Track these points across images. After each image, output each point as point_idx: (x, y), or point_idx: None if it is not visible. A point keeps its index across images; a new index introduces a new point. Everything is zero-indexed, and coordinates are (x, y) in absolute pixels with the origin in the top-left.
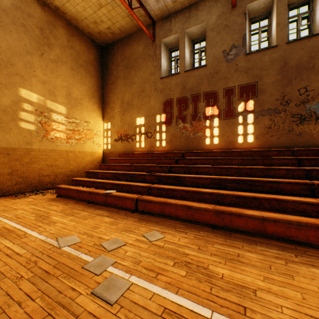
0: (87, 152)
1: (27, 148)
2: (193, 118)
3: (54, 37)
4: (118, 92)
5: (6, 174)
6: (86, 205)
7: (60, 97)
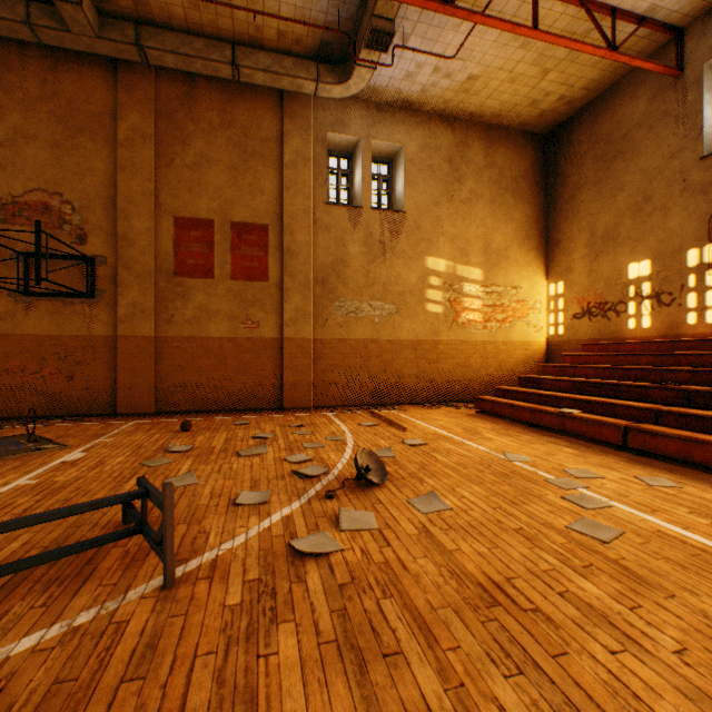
0: (517, 343)
1: (433, 340)
2: None
3: (466, 163)
4: (580, 216)
5: (412, 376)
6: (526, 429)
7: (474, 255)
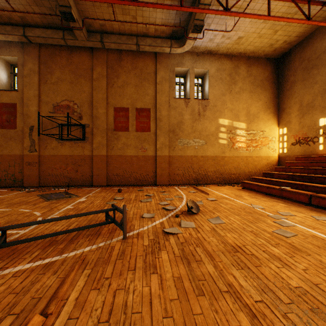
0: (263, 157)
1: (222, 155)
2: None
3: (237, 75)
4: (295, 96)
5: (212, 171)
6: (264, 195)
7: (241, 117)
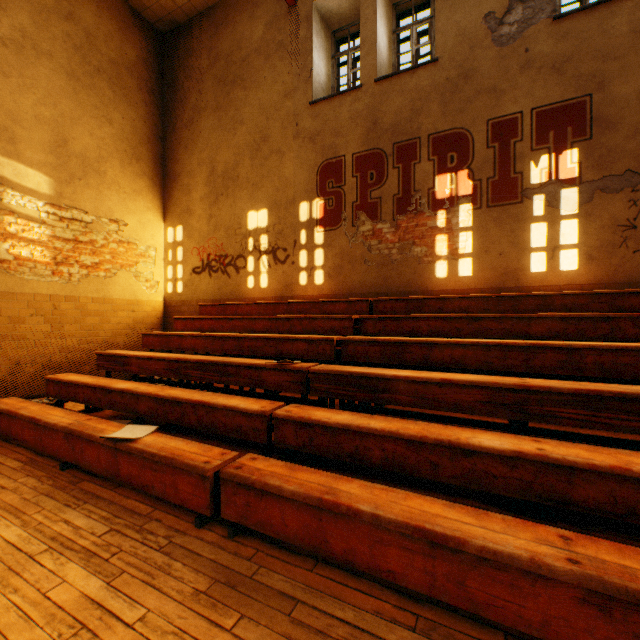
0: (120, 302)
1: None
2: (400, 208)
3: None
4: (201, 147)
5: None
6: (50, 480)
7: (32, 147)
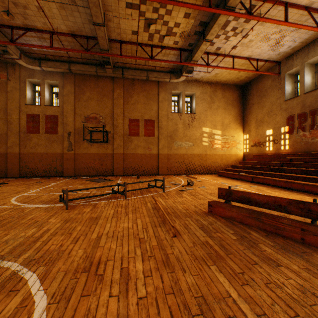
0: (233, 154)
1: (205, 153)
2: (311, 128)
3: (215, 97)
4: (253, 114)
5: (198, 165)
6: (230, 179)
7: (218, 126)
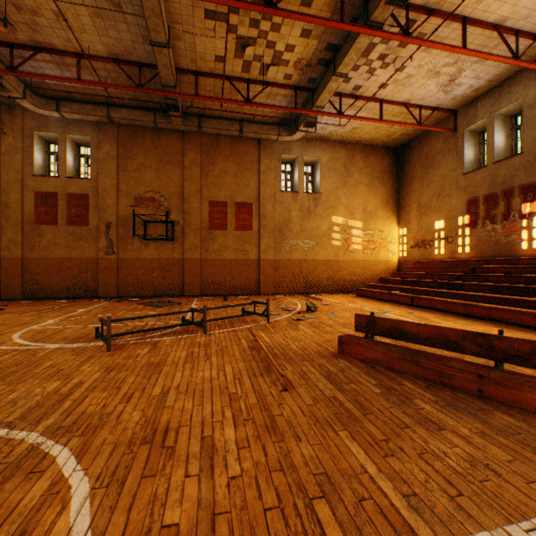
0: (381, 261)
1: (335, 259)
2: (504, 218)
3: (353, 166)
4: (414, 194)
5: (324, 278)
6: (377, 301)
7: (357, 214)
